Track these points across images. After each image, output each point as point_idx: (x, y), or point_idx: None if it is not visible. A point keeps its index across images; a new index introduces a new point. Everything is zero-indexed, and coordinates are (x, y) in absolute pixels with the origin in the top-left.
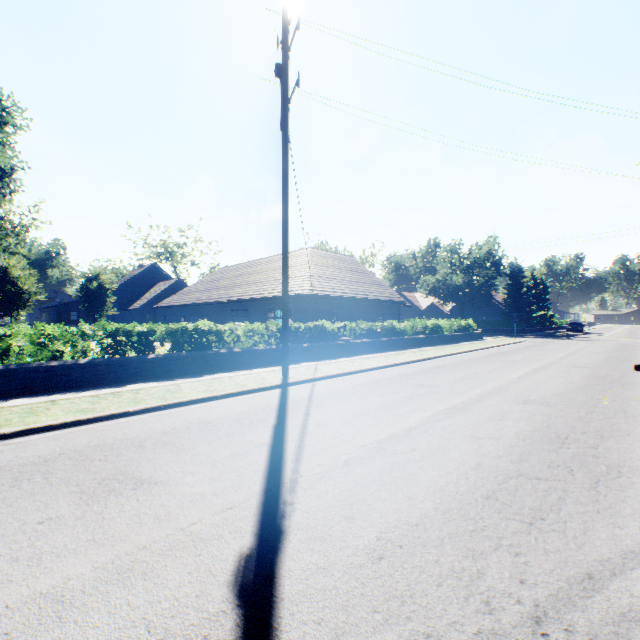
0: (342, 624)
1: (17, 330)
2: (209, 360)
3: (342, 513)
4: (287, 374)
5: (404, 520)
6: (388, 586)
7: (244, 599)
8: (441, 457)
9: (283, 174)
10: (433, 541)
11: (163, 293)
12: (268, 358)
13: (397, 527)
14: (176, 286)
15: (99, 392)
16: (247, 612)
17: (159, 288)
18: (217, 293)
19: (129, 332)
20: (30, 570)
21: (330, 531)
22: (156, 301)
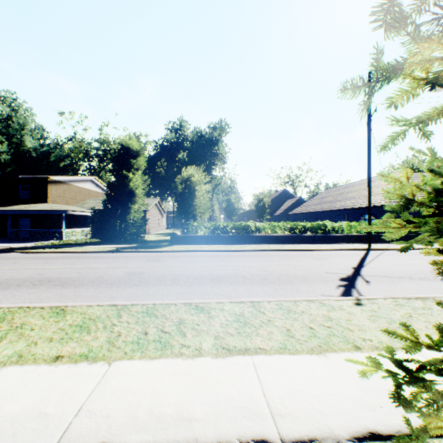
0: (374, 272)
1: (264, 224)
2: (329, 238)
3: (380, 267)
4: (370, 246)
5: (399, 270)
6: (387, 272)
7: (354, 269)
8: (429, 267)
9: (367, 151)
10: (405, 272)
11: (290, 206)
12: (359, 240)
13: (396, 270)
14: (297, 201)
15: (292, 245)
16: (355, 269)
17: (288, 203)
18: (325, 205)
19: (274, 227)
20: (311, 262)
21: (375, 268)
22: (287, 210)
